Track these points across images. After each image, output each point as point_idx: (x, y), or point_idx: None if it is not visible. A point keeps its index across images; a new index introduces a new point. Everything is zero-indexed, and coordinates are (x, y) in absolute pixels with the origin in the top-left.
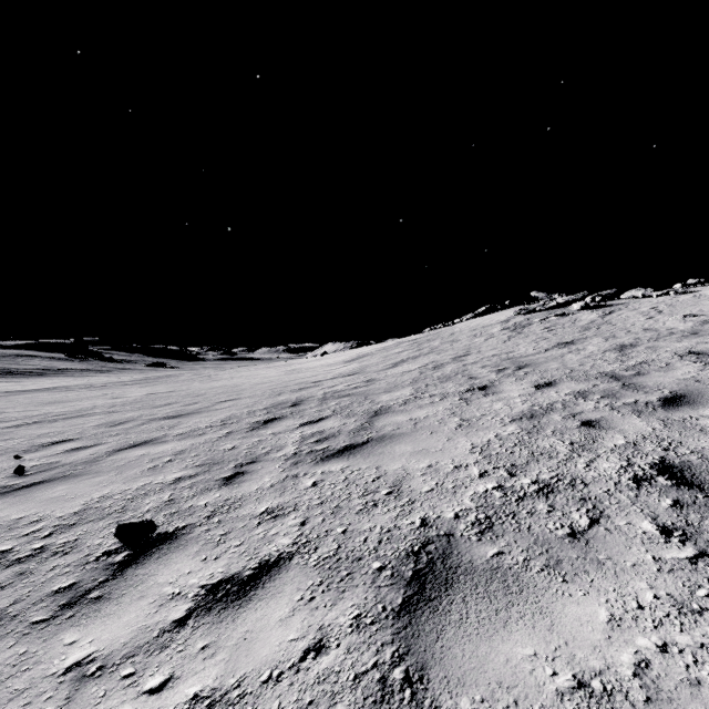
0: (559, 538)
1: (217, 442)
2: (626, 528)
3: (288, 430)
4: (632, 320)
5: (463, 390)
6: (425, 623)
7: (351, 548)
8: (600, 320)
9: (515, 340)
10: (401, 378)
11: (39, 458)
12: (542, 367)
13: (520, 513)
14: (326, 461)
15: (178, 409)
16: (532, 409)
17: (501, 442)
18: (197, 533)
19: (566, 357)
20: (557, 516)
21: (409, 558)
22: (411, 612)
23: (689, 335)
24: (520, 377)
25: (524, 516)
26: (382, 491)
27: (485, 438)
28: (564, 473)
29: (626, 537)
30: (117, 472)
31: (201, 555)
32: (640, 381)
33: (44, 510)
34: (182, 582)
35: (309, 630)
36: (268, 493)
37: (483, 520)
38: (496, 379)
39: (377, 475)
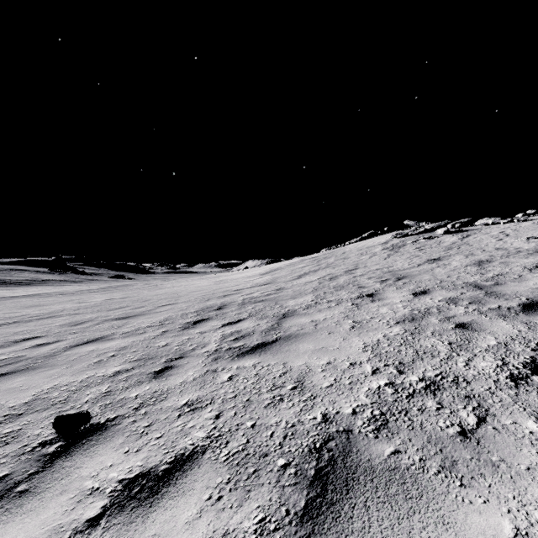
0: (451, 437)
1: (154, 340)
2: (513, 428)
3: (212, 329)
4: (485, 242)
5: (354, 297)
6: (328, 531)
7: (259, 443)
8: (460, 242)
9: (393, 257)
10: (304, 287)
11: (9, 352)
12: (417, 278)
13: (411, 410)
14: (241, 357)
15: (128, 311)
16: (412, 313)
17: (388, 342)
18: (125, 424)
19: (435, 270)
20: (446, 414)
21: (311, 455)
22: (314, 517)
23: (533, 253)
24: (399, 286)
25: (415, 413)
26: (288, 386)
27: (375, 338)
28: (447, 371)
29: (515, 437)
30: (69, 365)
31: (124, 447)
32: (500, 290)
33: (0, 400)
34: (102, 475)
35: (214, 536)
36: (190, 386)
37: (378, 416)
38: (381, 288)
39: (283, 371)
